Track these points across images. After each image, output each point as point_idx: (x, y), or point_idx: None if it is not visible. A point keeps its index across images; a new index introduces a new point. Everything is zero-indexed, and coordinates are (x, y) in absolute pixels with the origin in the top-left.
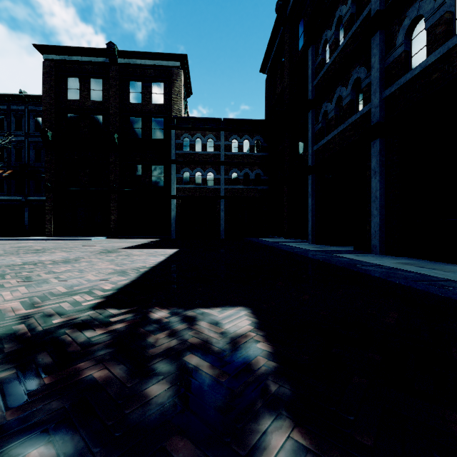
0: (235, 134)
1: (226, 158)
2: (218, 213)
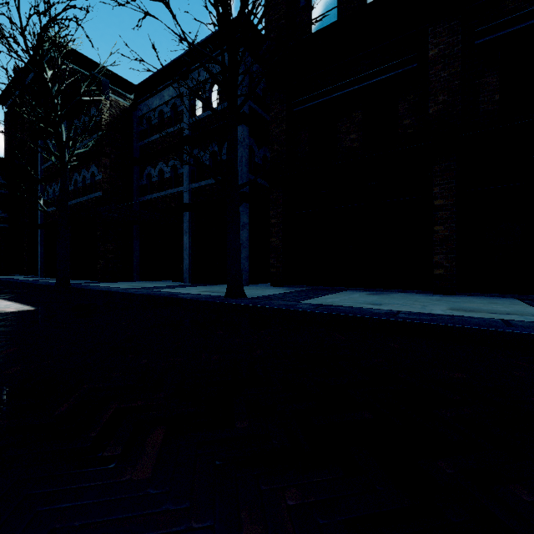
0: None
1: None
2: None
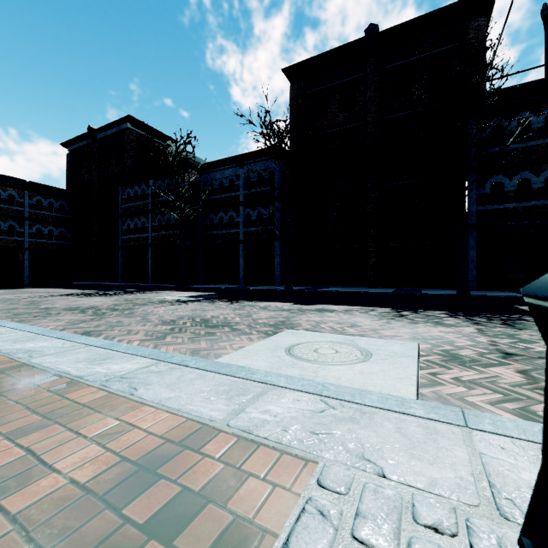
0: (40, 196)
1: (30, 215)
2: (21, 262)
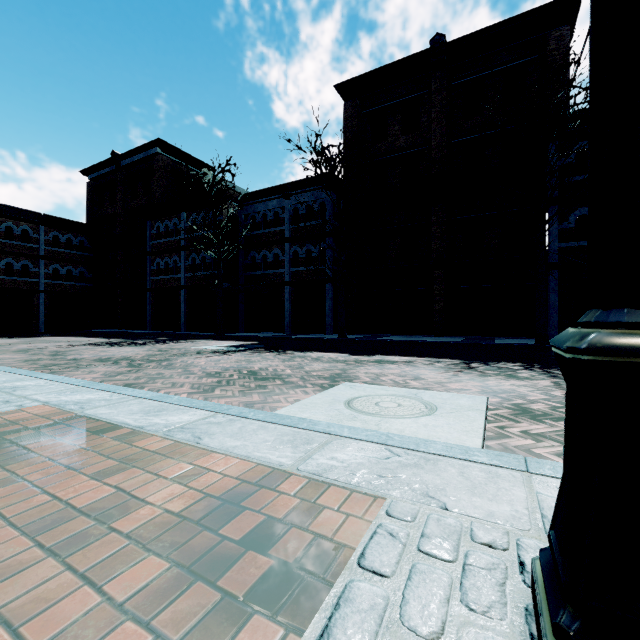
0: (57, 231)
1: (46, 253)
2: (35, 307)
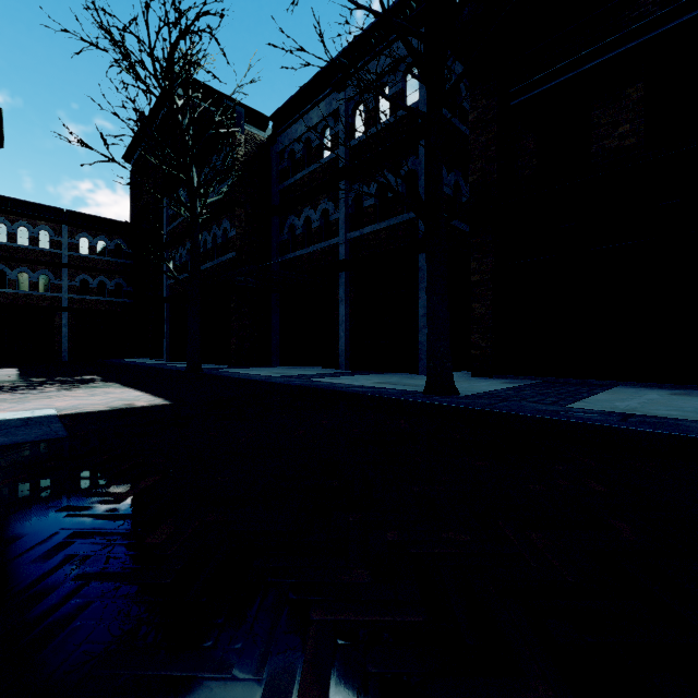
0: (86, 232)
1: (72, 260)
2: (57, 329)
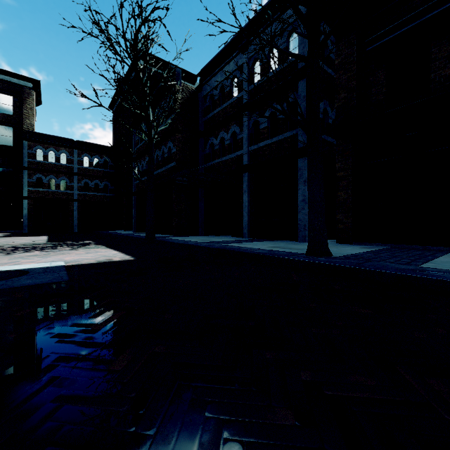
0: (87, 153)
1: (79, 171)
2: (71, 213)
